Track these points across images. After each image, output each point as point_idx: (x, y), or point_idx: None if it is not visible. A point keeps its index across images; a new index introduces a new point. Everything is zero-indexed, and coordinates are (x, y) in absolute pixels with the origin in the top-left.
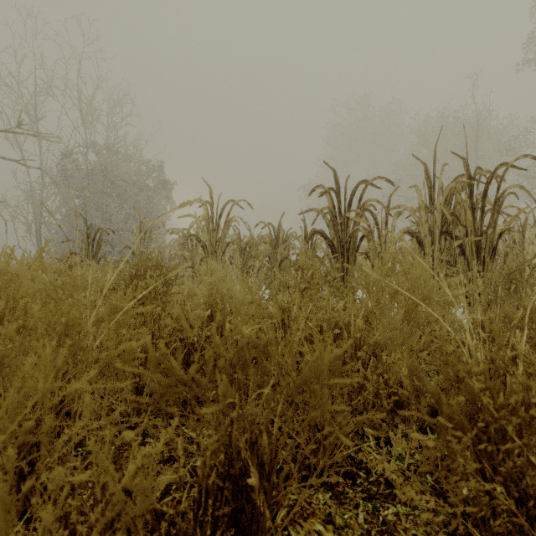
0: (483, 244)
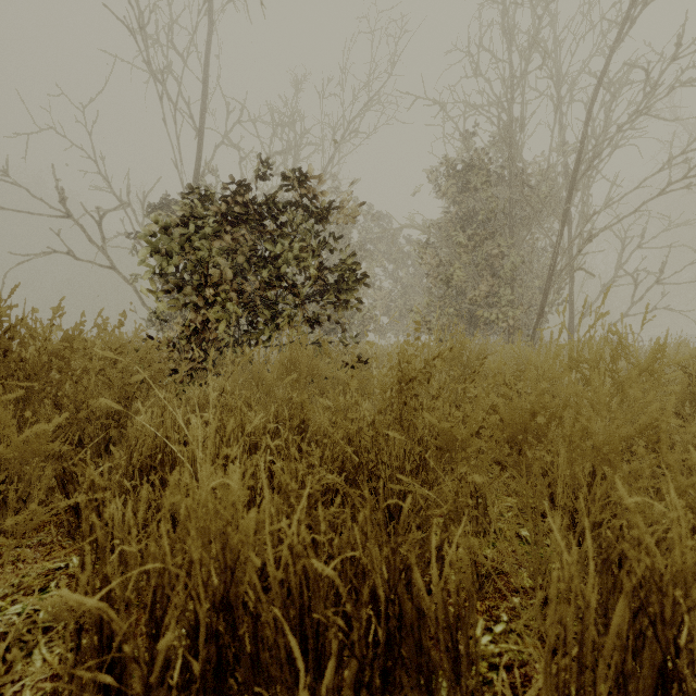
0: None
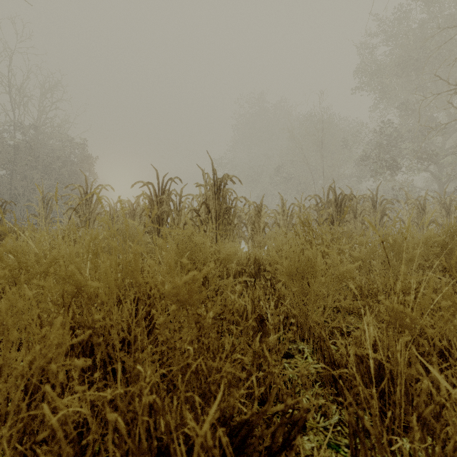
0: (232, 217)
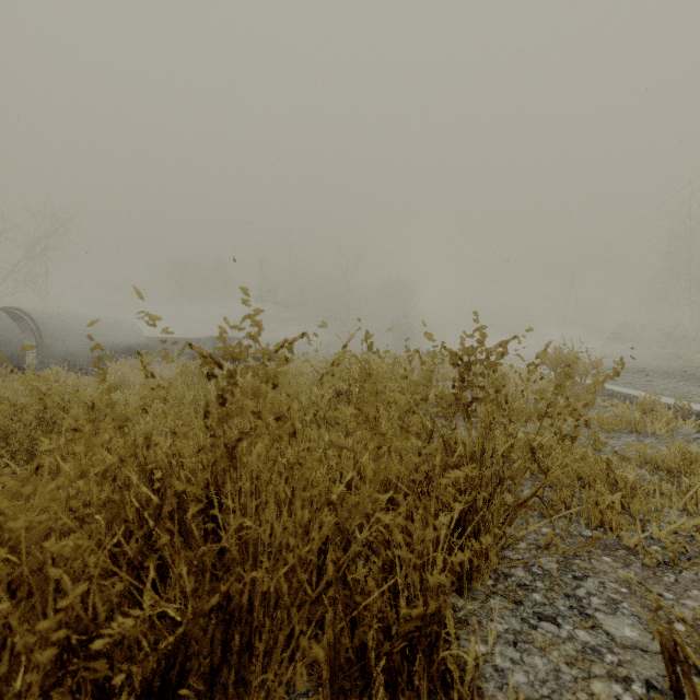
0: None
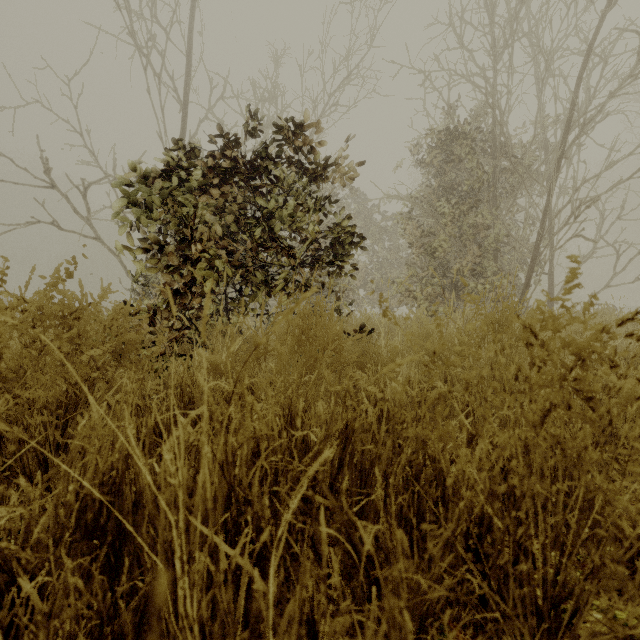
0: None
